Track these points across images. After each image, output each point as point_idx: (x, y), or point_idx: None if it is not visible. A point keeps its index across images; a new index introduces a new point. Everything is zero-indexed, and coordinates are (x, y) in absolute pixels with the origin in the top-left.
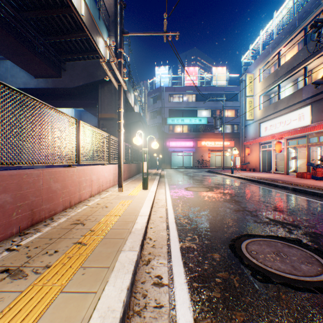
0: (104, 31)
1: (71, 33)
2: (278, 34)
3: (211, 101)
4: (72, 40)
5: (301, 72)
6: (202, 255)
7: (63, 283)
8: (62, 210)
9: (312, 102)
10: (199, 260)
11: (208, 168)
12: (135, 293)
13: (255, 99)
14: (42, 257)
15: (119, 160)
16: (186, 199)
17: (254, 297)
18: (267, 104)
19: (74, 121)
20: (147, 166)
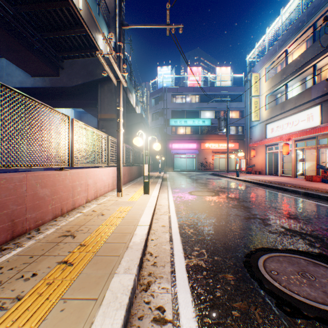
0: (104, 27)
1: (69, 29)
2: (286, 31)
3: (215, 102)
4: (70, 36)
5: (309, 71)
6: (212, 277)
7: (33, 327)
8: (51, 219)
9: (322, 102)
10: (210, 284)
11: (211, 171)
12: None
13: (260, 99)
14: (14, 283)
15: (118, 163)
16: (190, 205)
17: None
18: (273, 104)
19: (66, 119)
20: (148, 169)
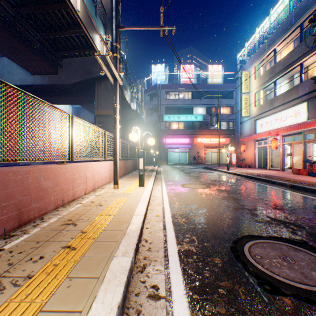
0: (101, 27)
1: (68, 29)
2: (274, 31)
3: (207, 98)
4: (69, 37)
5: (296, 69)
6: (202, 260)
7: (44, 299)
8: (54, 209)
9: (308, 99)
10: (199, 266)
11: (203, 165)
12: (128, 308)
13: (250, 96)
14: (24, 264)
15: (115, 157)
16: (183, 196)
17: (263, 313)
18: (262, 101)
19: (67, 116)
20: (143, 162)
